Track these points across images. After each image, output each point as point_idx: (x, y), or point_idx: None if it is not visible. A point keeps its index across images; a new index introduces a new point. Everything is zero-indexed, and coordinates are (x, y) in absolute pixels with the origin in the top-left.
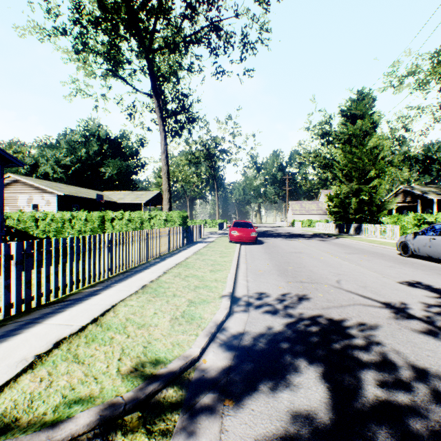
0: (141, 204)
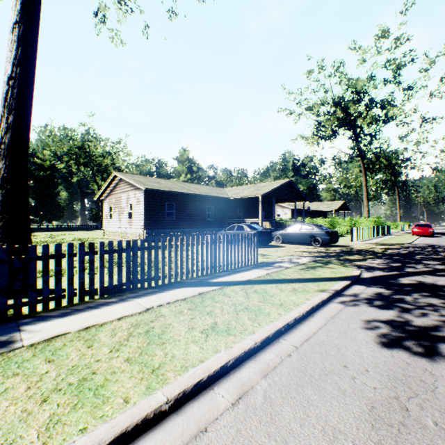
0: (328, 211)
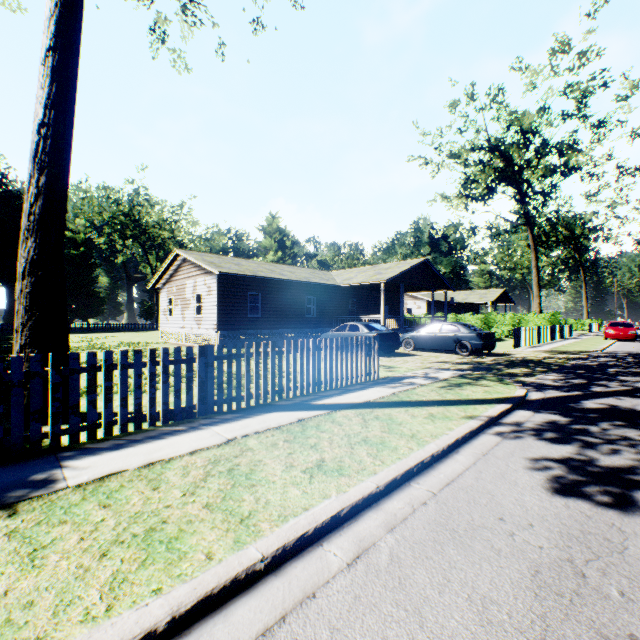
0: (482, 303)
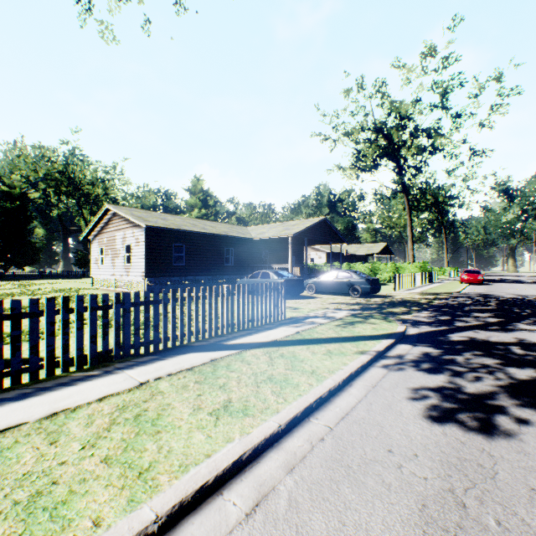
0: (369, 254)
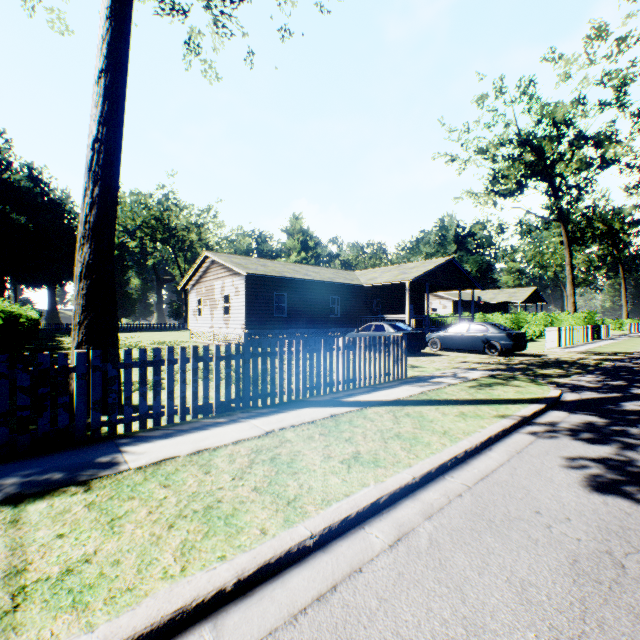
0: (511, 302)
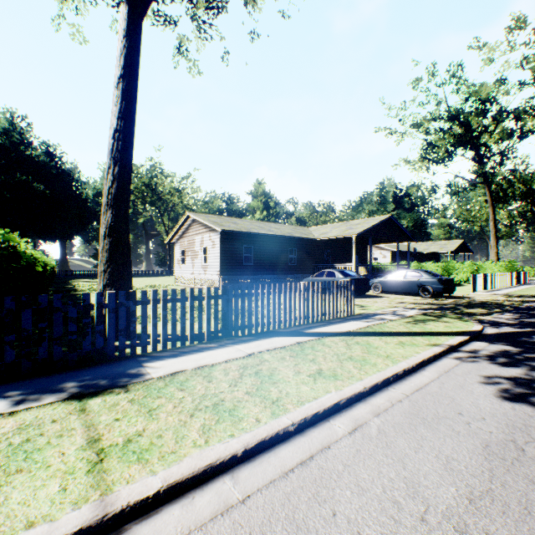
0: (442, 253)
